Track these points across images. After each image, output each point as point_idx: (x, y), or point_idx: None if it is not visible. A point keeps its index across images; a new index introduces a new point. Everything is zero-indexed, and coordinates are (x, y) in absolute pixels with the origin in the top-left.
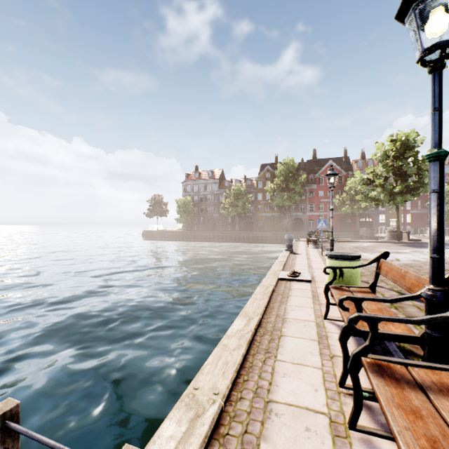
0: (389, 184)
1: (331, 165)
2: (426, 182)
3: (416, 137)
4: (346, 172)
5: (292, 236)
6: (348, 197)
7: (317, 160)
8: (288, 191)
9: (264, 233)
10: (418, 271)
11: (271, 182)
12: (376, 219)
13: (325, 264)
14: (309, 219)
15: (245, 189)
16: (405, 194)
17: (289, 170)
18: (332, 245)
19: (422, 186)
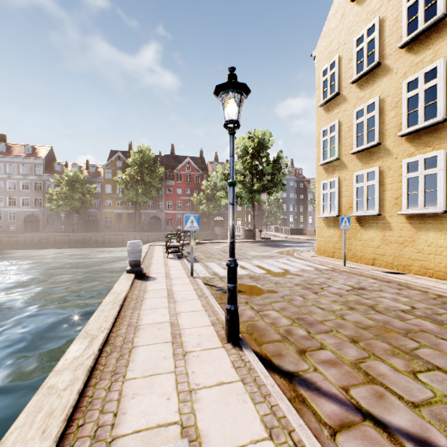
0: (248, 182)
1: (232, 67)
2: (277, 183)
3: (271, 136)
4: (202, 172)
5: (140, 244)
6: (205, 196)
7: (175, 156)
8: (144, 184)
9: (113, 235)
10: (348, 301)
11: (124, 172)
12: (227, 218)
13: (208, 312)
14: (168, 217)
15: (88, 178)
16: (262, 193)
17: (145, 160)
18: (234, 277)
19: (275, 186)
